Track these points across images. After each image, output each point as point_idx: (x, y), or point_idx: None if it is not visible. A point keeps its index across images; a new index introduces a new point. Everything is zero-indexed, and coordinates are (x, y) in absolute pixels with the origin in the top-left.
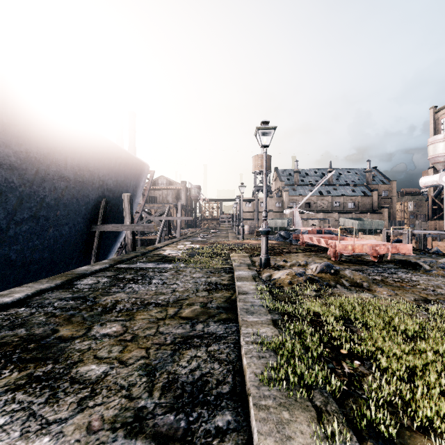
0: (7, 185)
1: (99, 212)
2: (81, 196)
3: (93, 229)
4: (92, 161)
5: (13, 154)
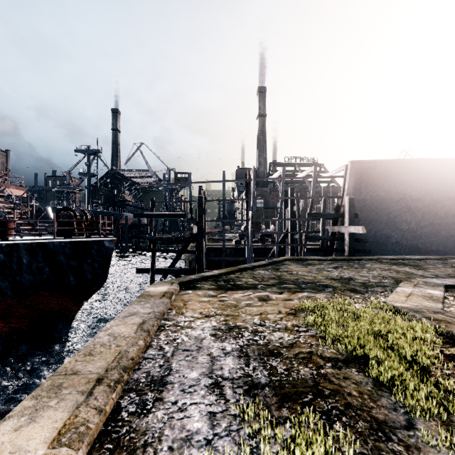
0: (415, 209)
1: None
2: None
3: None
4: None
5: (418, 193)
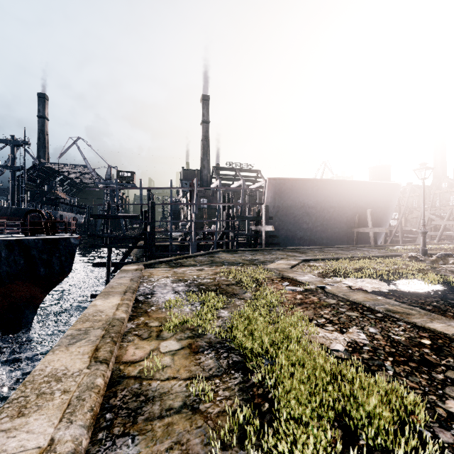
0: (311, 213)
1: (355, 221)
2: (342, 214)
3: (353, 231)
4: (346, 196)
5: (312, 203)
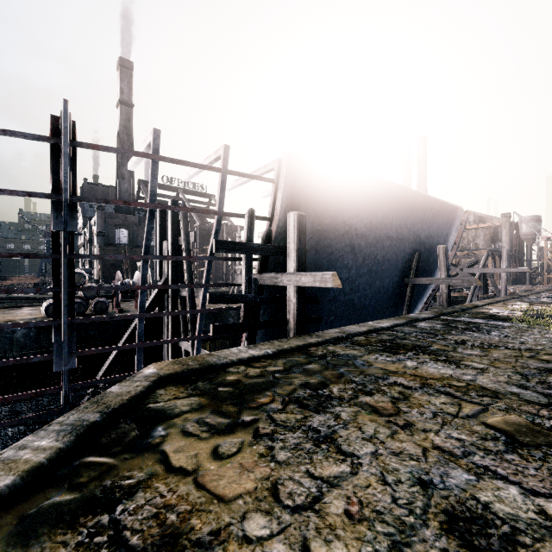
0: (358, 249)
1: (412, 265)
2: (399, 252)
3: (405, 282)
4: (409, 219)
5: (363, 226)
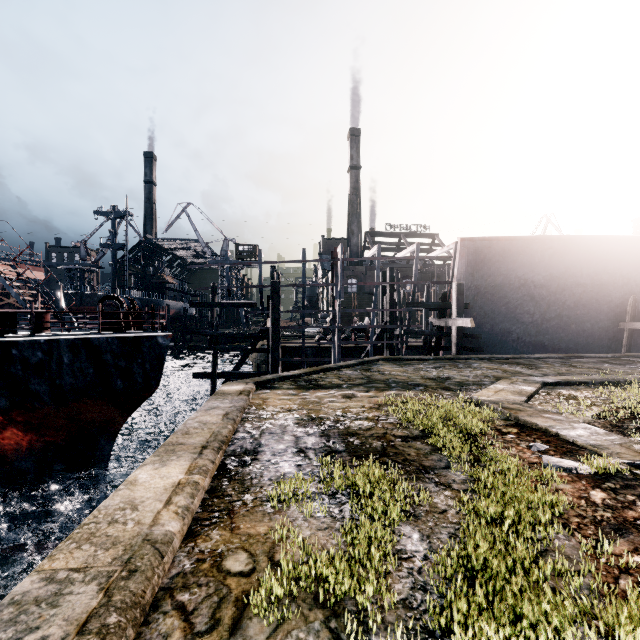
0: (539, 297)
1: (626, 309)
2: (601, 296)
3: (620, 327)
4: (610, 264)
5: (542, 278)
